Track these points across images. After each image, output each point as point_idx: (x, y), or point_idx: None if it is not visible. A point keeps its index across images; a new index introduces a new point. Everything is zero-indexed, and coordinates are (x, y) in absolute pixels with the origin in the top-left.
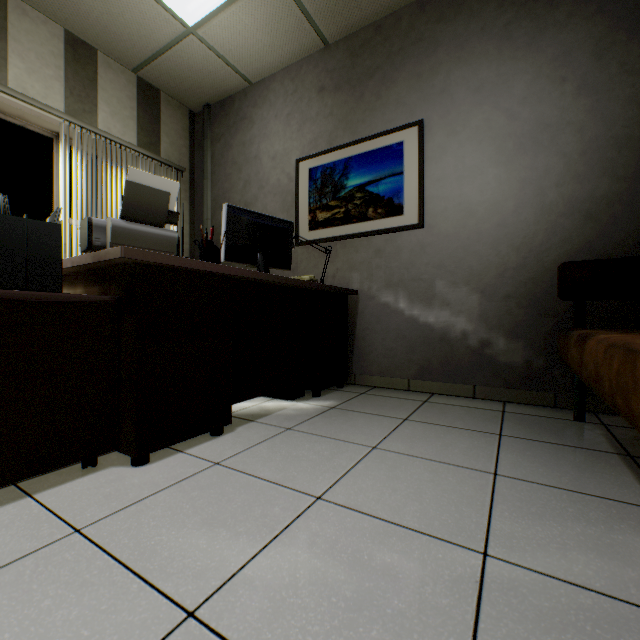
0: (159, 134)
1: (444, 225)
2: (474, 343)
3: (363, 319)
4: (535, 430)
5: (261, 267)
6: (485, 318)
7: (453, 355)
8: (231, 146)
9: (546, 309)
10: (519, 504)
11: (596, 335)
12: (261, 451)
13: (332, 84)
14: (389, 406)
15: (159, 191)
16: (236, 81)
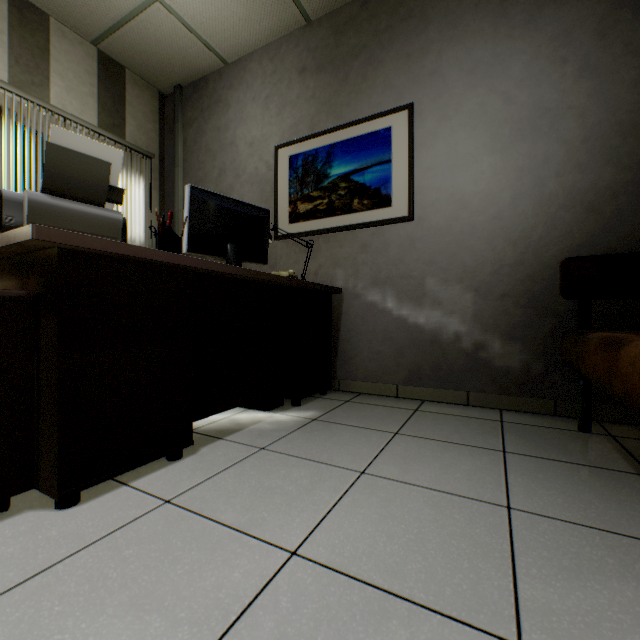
0: (124, 115)
1: (435, 218)
2: (468, 346)
3: (348, 319)
4: (541, 444)
5: (232, 260)
6: (480, 319)
7: (445, 359)
8: (205, 131)
9: (545, 309)
10: (547, 554)
11: (634, 340)
12: (226, 481)
13: (314, 64)
14: (377, 417)
15: (95, 160)
16: (210, 60)
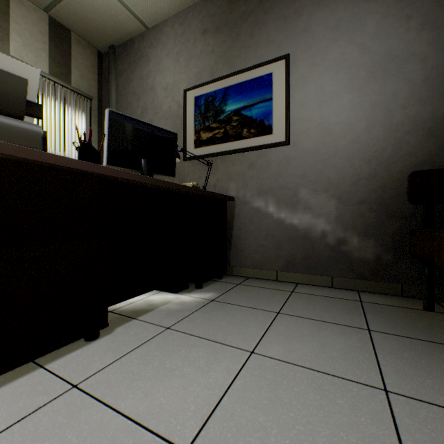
0: (70, 67)
1: (306, 142)
2: (332, 241)
3: (239, 221)
4: (397, 323)
5: (145, 172)
6: (341, 220)
7: (314, 251)
8: (131, 80)
9: (393, 212)
10: None
11: None
12: (132, 362)
13: (213, 27)
14: (262, 297)
15: (11, 75)
16: (135, 25)
